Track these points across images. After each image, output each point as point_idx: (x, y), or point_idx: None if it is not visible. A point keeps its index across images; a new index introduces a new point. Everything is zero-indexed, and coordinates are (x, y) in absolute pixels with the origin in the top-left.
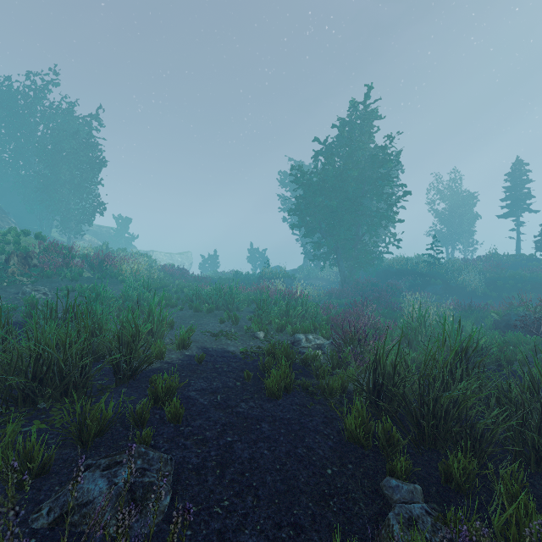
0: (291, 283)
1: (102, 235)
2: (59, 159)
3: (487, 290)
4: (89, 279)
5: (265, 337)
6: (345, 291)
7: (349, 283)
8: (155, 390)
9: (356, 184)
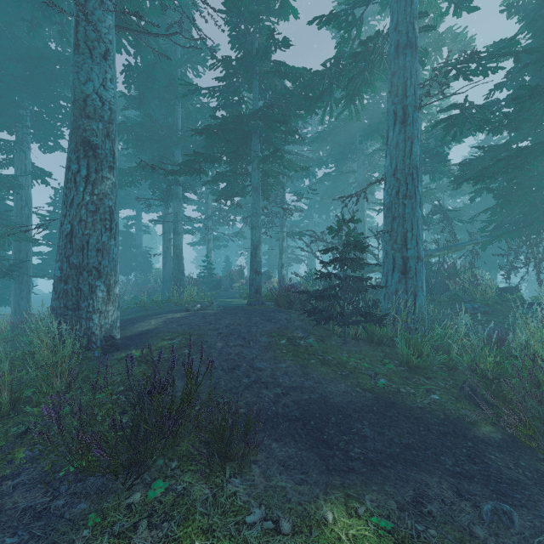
0: None
1: None
2: None
3: None
4: None
5: None
6: None
7: None
8: None
9: None
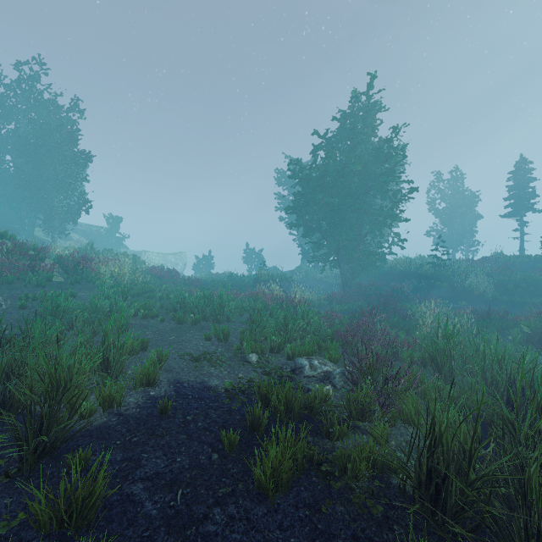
0: (289, 285)
1: (92, 234)
2: (42, 154)
3: (497, 293)
4: (60, 285)
5: (259, 361)
6: (346, 296)
7: (351, 286)
8: (57, 507)
9: (359, 179)
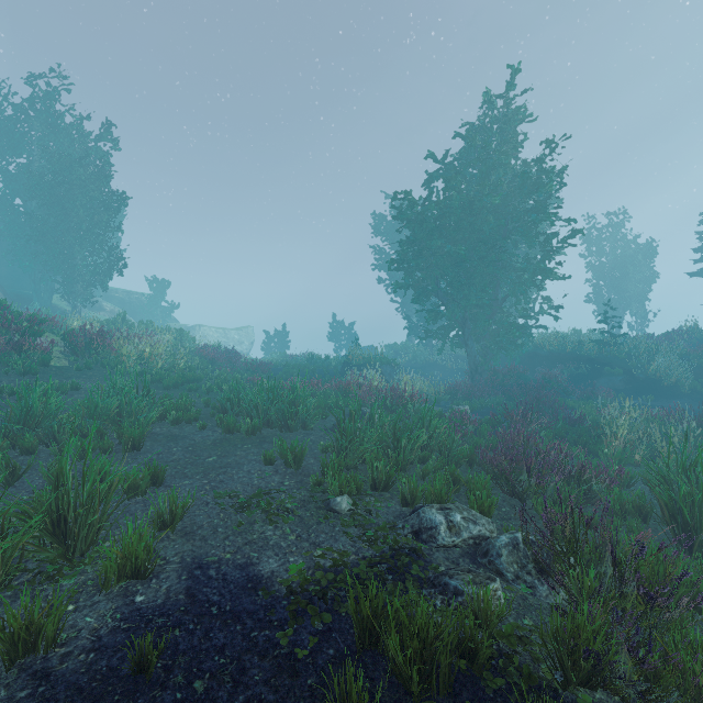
0: (392, 372)
1: (131, 303)
2: (61, 195)
3: (697, 384)
4: (60, 371)
5: (353, 511)
6: (477, 387)
7: (482, 373)
8: None
9: (496, 219)
